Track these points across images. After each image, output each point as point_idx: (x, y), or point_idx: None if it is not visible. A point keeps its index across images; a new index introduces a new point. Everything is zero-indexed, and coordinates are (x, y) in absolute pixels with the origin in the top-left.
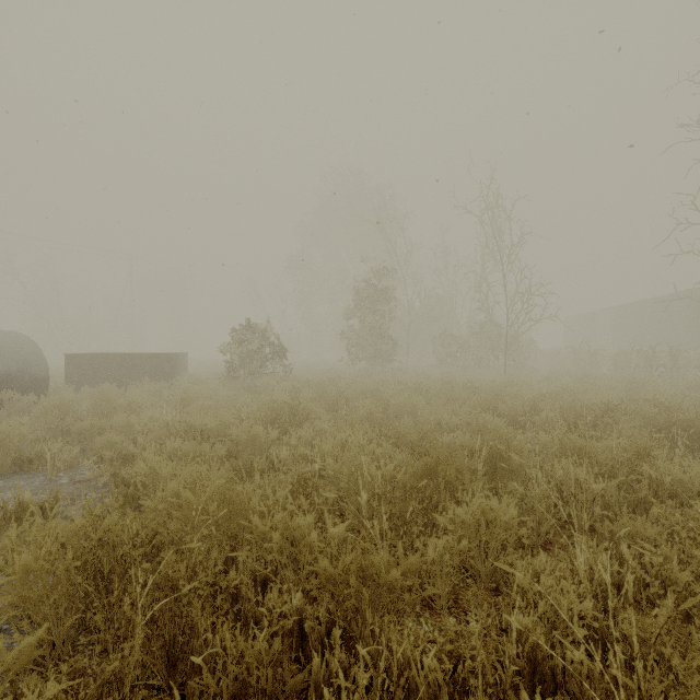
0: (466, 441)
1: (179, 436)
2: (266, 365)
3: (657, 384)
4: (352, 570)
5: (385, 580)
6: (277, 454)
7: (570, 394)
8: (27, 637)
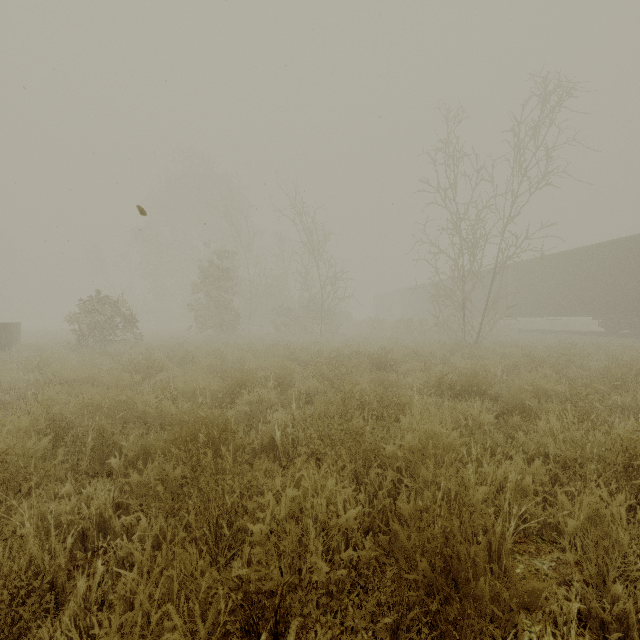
0: (266, 372)
1: (54, 386)
2: (116, 334)
3: (406, 341)
4: (192, 415)
5: (206, 417)
6: (141, 391)
7: (350, 348)
8: (45, 438)
